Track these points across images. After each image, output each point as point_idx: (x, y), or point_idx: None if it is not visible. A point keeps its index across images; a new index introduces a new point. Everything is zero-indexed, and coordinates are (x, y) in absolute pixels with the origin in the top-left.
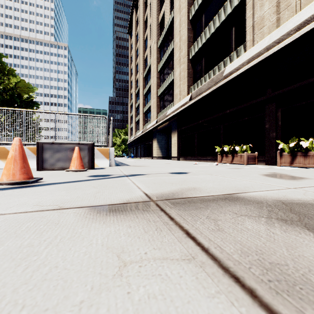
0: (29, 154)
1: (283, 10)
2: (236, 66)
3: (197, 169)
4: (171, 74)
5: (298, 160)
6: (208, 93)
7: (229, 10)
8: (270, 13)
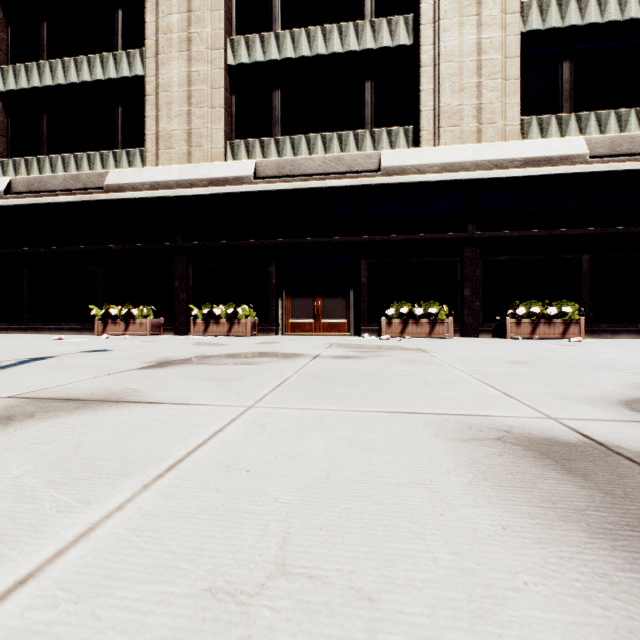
0: None
1: (195, 146)
2: (131, 181)
3: (103, 345)
4: None
5: (212, 328)
6: (70, 202)
7: (113, 73)
8: (180, 137)
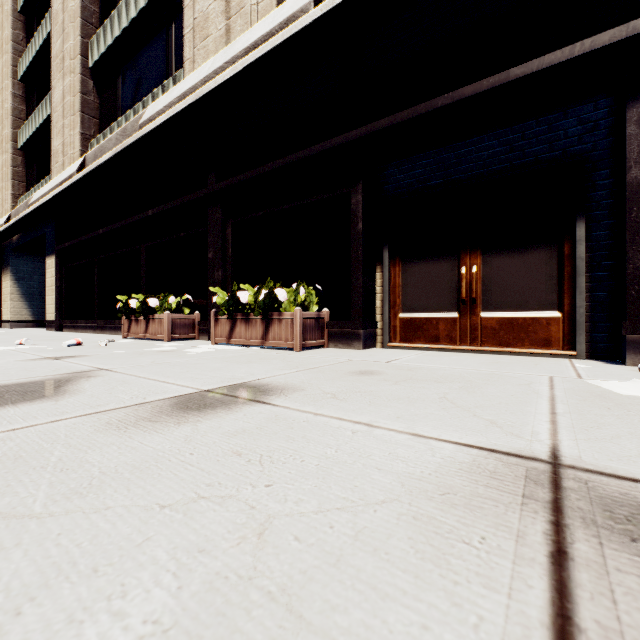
0: None
1: (235, 13)
2: (160, 107)
3: None
4: (50, 96)
5: (239, 330)
6: (109, 161)
7: None
8: (217, 11)
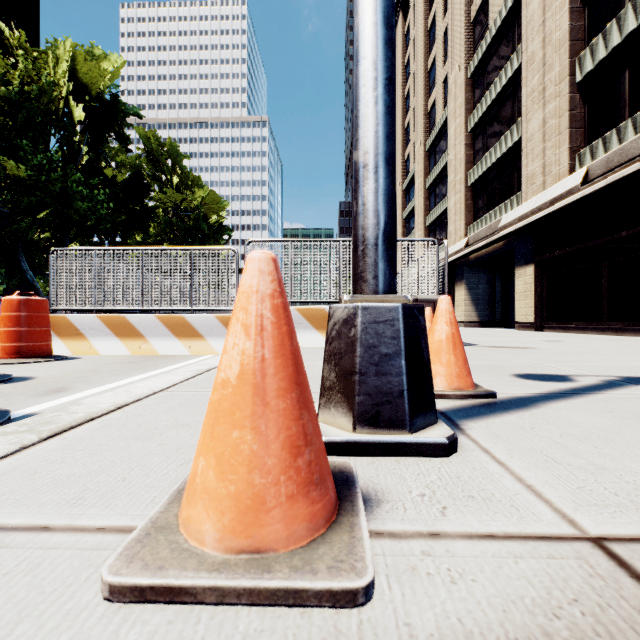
0: (300, 322)
1: None
2: None
3: None
4: (512, 131)
5: None
6: None
7: None
8: None
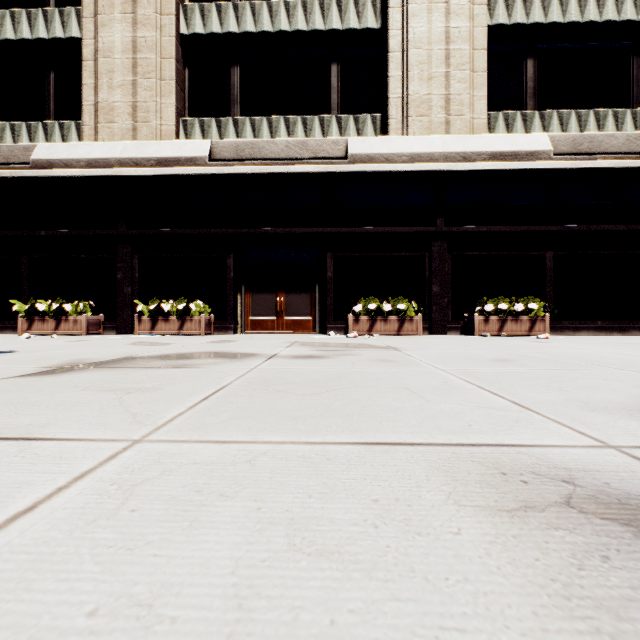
0: None
1: (141, 121)
2: (64, 157)
3: (11, 346)
4: None
5: (160, 326)
6: None
7: (43, 32)
8: (124, 110)
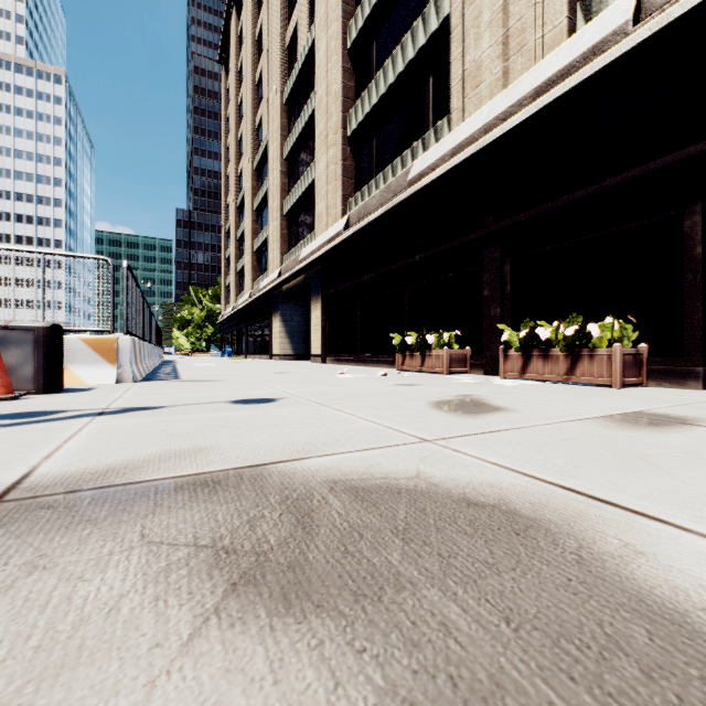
0: None
1: (514, 54)
2: (431, 161)
3: (319, 389)
4: (312, 168)
5: (534, 365)
6: (379, 217)
7: (422, 39)
8: (492, 56)
